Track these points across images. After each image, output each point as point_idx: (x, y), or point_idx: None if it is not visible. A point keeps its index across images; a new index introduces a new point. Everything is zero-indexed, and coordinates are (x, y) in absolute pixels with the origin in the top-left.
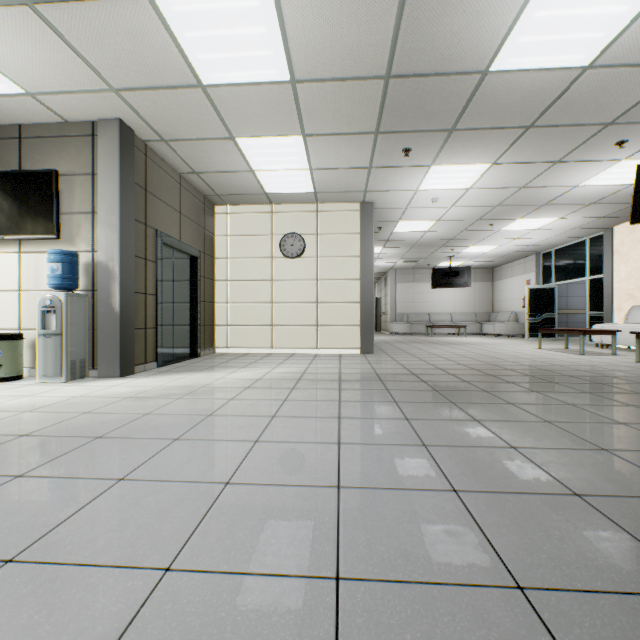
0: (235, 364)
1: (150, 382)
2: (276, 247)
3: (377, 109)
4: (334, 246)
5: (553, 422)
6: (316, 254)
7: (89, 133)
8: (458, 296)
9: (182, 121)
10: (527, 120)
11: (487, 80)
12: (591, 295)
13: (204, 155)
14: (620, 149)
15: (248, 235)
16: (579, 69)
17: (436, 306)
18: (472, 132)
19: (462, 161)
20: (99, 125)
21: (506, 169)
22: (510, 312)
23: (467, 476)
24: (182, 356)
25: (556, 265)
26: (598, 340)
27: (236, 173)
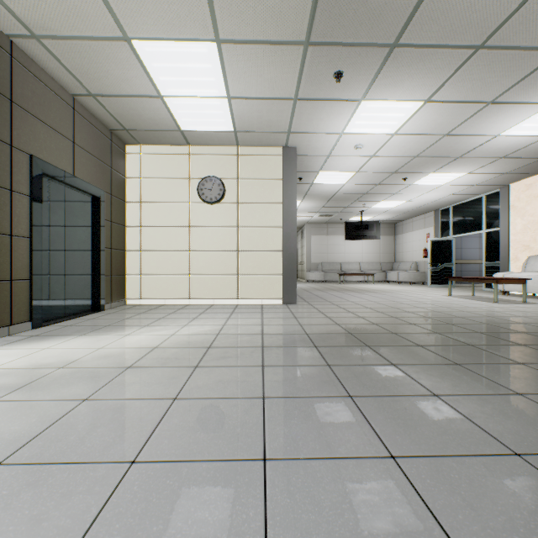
0: (138, 321)
1: None
2: (194, 191)
3: None
4: (256, 191)
5: None
6: (237, 199)
7: None
8: (366, 248)
9: (50, 0)
10: (481, 35)
11: None
12: (488, 246)
13: (96, 67)
14: None
15: (163, 178)
16: None
17: (347, 256)
18: (415, 51)
19: (395, 95)
20: None
21: (437, 110)
22: (411, 262)
23: None
24: (79, 311)
25: (454, 220)
26: (500, 287)
27: (142, 99)
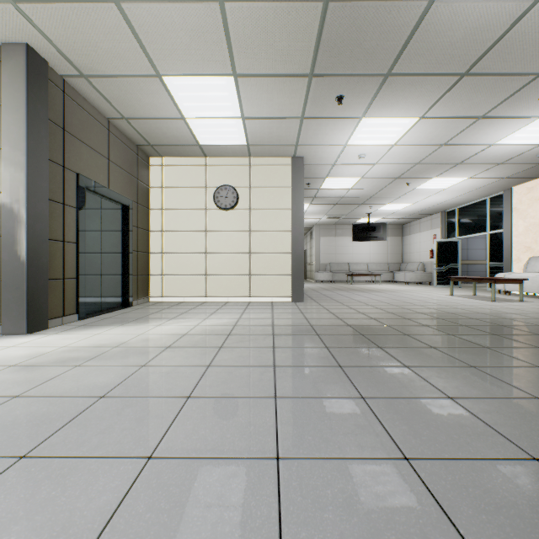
0: (165, 315)
1: (57, 340)
2: (210, 199)
3: (313, 44)
4: (266, 198)
5: None
6: (249, 206)
7: None
8: (373, 249)
9: (100, 50)
10: (463, 66)
11: (433, 9)
12: (491, 247)
13: (131, 97)
14: None
15: (182, 187)
16: None
17: (355, 257)
18: (407, 78)
19: (392, 113)
20: (2, 49)
21: (432, 124)
22: (418, 262)
23: None
24: (112, 306)
25: (459, 221)
26: (501, 287)
27: (167, 120)
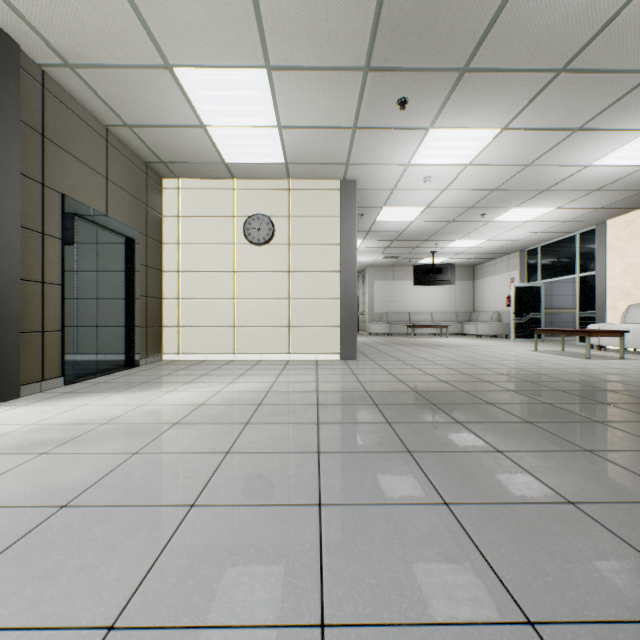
0: (179, 377)
1: (27, 414)
2: (239, 231)
3: (370, 24)
4: (309, 231)
5: None
6: (288, 240)
7: None
8: (439, 295)
9: (88, 29)
10: (561, 58)
11: None
12: (582, 293)
13: (133, 96)
14: None
15: (204, 216)
16: None
17: (416, 305)
18: (489, 75)
19: (468, 123)
20: None
21: (516, 138)
22: (493, 312)
23: None
24: (112, 366)
25: (542, 262)
26: (595, 341)
27: (182, 129)
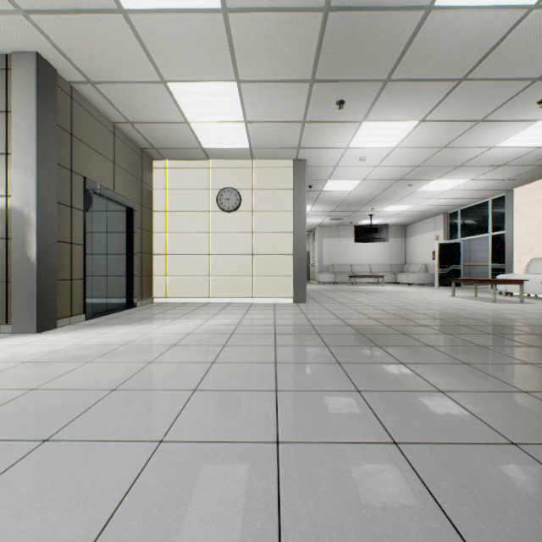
0: (169, 315)
1: (67, 339)
2: (213, 201)
3: (314, 51)
4: (269, 201)
5: (531, 392)
6: (251, 208)
7: (2, 67)
8: (376, 250)
9: (107, 58)
10: (461, 71)
11: (430, 18)
12: (493, 249)
13: (136, 102)
14: (540, 108)
15: (186, 189)
16: (524, 9)
17: (357, 259)
18: (406, 84)
19: (392, 117)
20: (13, 58)
21: (432, 127)
22: (421, 264)
23: (487, 523)
24: (117, 307)
25: (462, 223)
26: (503, 289)
27: (171, 124)
